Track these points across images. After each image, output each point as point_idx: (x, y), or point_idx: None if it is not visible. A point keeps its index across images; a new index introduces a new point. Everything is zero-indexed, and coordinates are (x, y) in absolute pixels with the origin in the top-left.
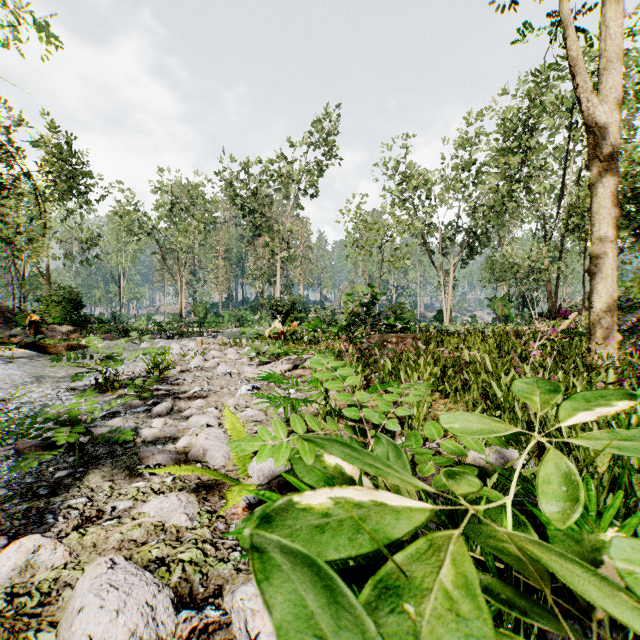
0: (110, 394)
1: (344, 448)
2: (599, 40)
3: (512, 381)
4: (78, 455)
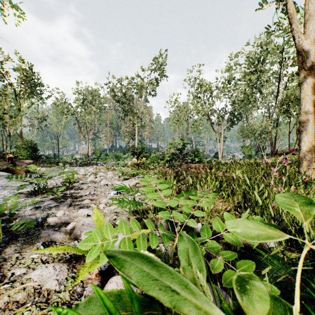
0: (40, 196)
1: (143, 267)
2: (304, 5)
3: (275, 194)
4: (6, 234)
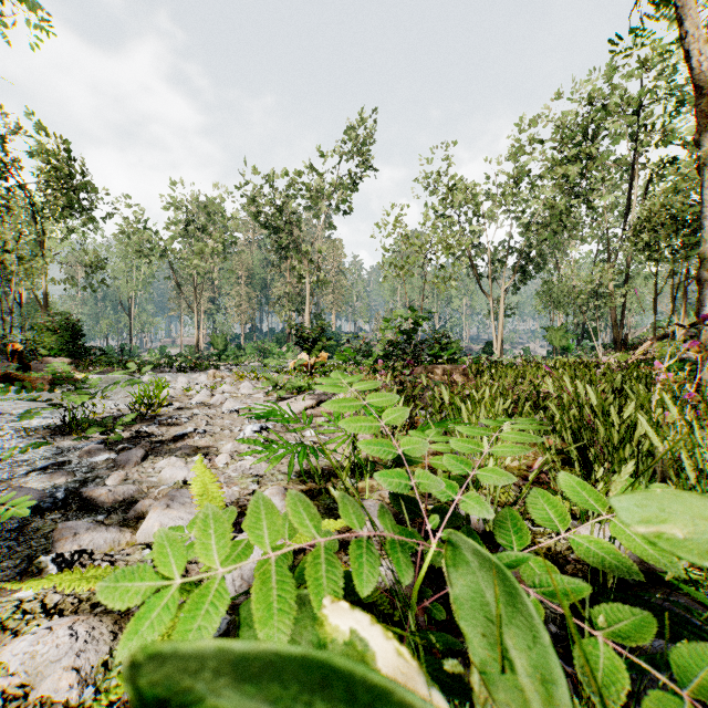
0: (74, 437)
1: None
2: None
3: None
4: None
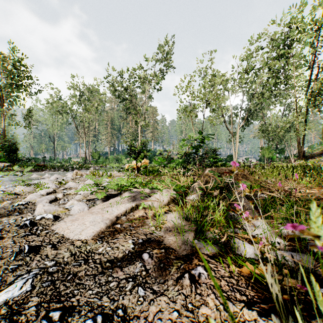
0: None
1: None
2: None
3: None
4: None
